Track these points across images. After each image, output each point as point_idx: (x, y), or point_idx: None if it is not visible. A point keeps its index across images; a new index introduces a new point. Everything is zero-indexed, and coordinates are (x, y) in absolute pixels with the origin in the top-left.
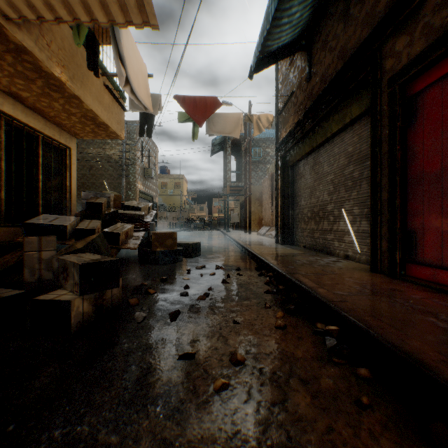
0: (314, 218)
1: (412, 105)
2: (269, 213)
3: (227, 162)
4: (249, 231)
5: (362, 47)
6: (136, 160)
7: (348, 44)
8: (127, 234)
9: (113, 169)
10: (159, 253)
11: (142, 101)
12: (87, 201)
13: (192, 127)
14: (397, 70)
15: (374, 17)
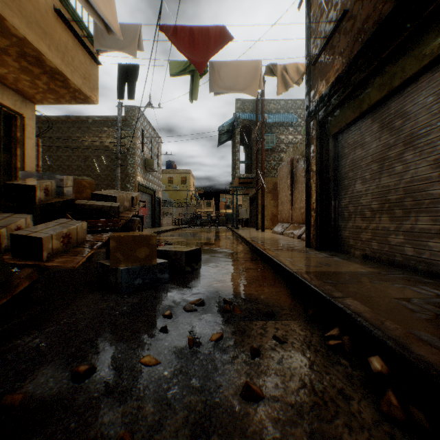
0: (389, 210)
1: None
2: (287, 206)
3: (235, 150)
4: (262, 228)
5: None
6: (135, 150)
7: None
8: (67, 239)
9: (110, 159)
10: (122, 272)
11: (95, 6)
12: (7, 183)
13: (190, 82)
14: None
15: None
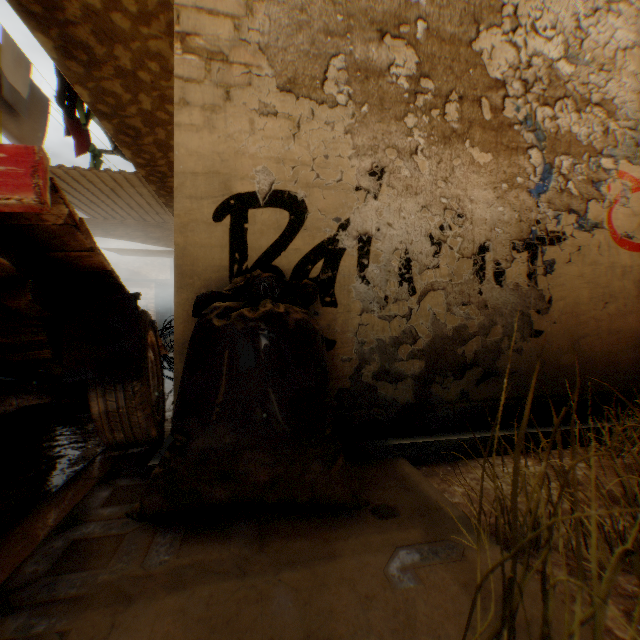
0: None
1: None
2: None
3: None
4: None
5: None
6: None
7: None
8: None
9: None
10: None
11: None
12: None
13: None
14: None
15: None
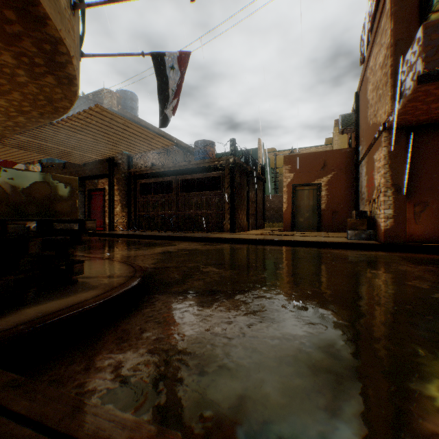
0: None
1: (92, 196)
2: None
3: None
4: None
5: (83, 177)
6: None
7: (79, 172)
8: None
9: None
10: None
11: None
12: None
13: None
14: (90, 189)
15: (86, 173)
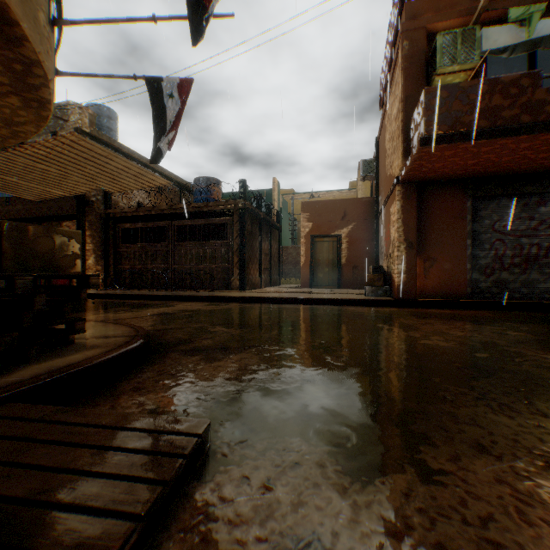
0: None
1: None
2: None
3: None
4: None
5: (38, 218)
6: None
7: (33, 210)
8: None
9: None
10: None
11: None
12: None
13: None
14: None
15: (43, 212)
